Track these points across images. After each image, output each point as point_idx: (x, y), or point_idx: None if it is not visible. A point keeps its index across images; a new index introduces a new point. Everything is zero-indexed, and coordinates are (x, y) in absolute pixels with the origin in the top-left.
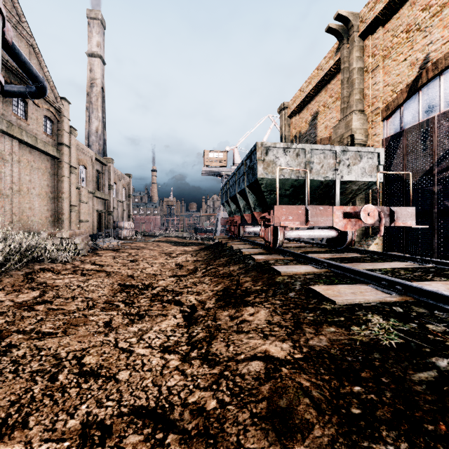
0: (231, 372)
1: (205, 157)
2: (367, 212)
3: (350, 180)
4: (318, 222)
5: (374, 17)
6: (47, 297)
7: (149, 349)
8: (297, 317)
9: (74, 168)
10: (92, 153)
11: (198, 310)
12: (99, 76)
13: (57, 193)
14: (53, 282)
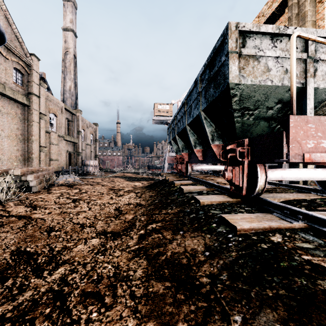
0: None
1: (155, 109)
2: None
3: None
4: None
5: None
6: None
7: None
8: None
9: (43, 115)
10: (62, 104)
11: None
12: (72, 46)
13: (27, 136)
14: None
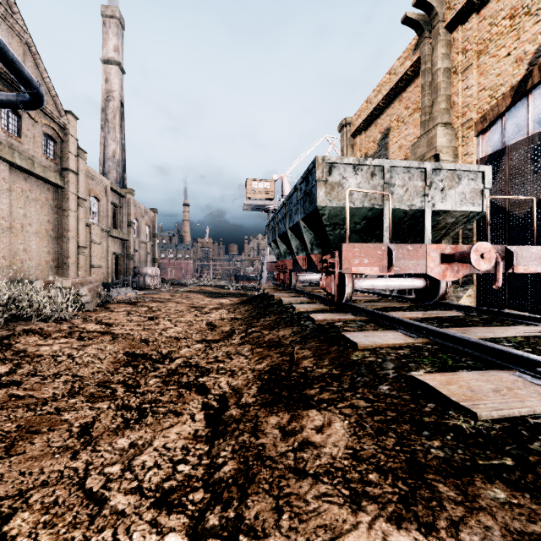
0: None
1: (247, 187)
2: (480, 252)
3: (445, 210)
4: (406, 267)
5: (467, 1)
6: (18, 374)
7: (136, 495)
8: (410, 447)
9: (82, 200)
10: (106, 181)
11: (230, 406)
12: (117, 88)
13: (60, 232)
14: (36, 350)
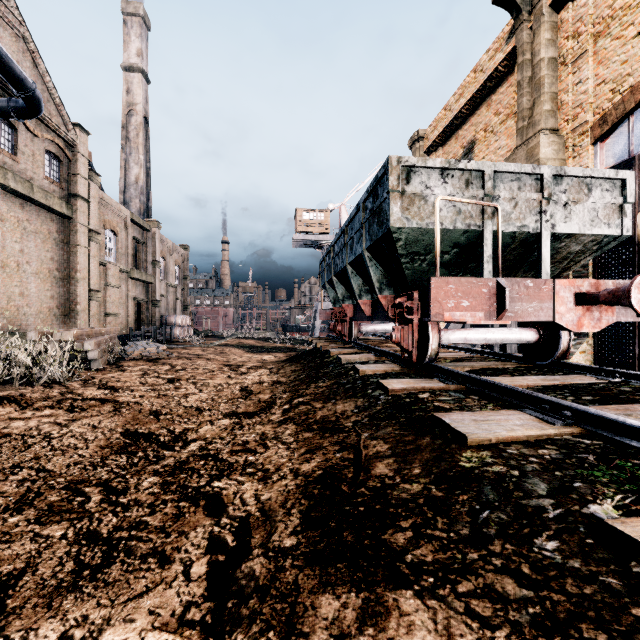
0: None
1: (297, 219)
2: None
3: (569, 233)
4: (524, 312)
5: None
6: None
7: None
8: None
9: (95, 234)
10: (126, 211)
11: (254, 550)
12: (141, 100)
13: (67, 272)
14: (5, 426)
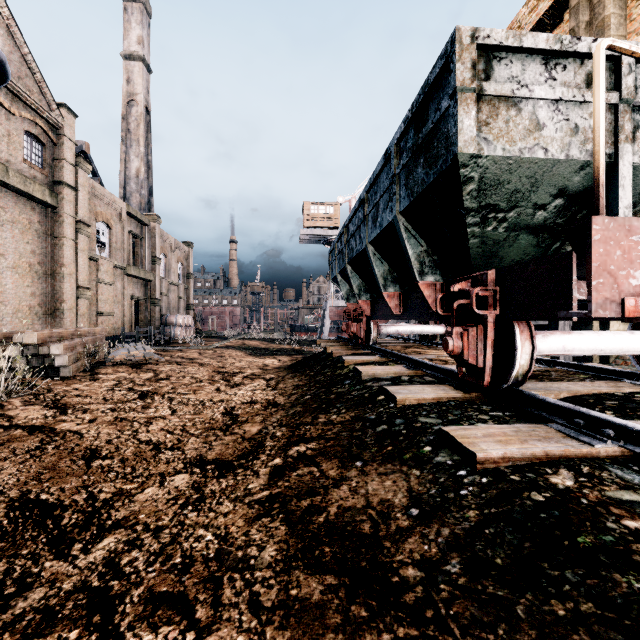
0: None
1: (304, 213)
2: None
3: None
4: None
5: None
6: None
7: None
8: None
9: (84, 225)
10: (121, 203)
11: None
12: (142, 90)
13: (52, 267)
14: None
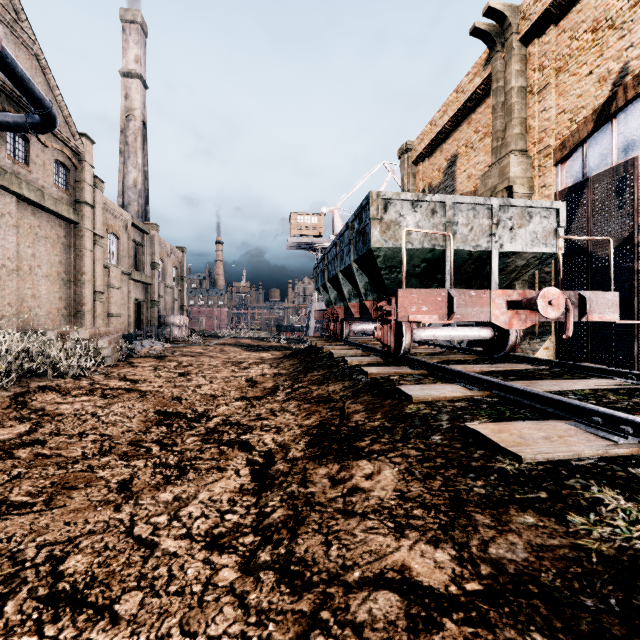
0: (336, 614)
1: (291, 222)
2: (547, 299)
3: (514, 251)
4: (468, 315)
5: (544, 11)
6: (40, 433)
7: (187, 540)
8: (455, 487)
9: (99, 238)
10: (127, 216)
11: (277, 461)
12: (139, 106)
13: (74, 274)
14: (56, 408)
